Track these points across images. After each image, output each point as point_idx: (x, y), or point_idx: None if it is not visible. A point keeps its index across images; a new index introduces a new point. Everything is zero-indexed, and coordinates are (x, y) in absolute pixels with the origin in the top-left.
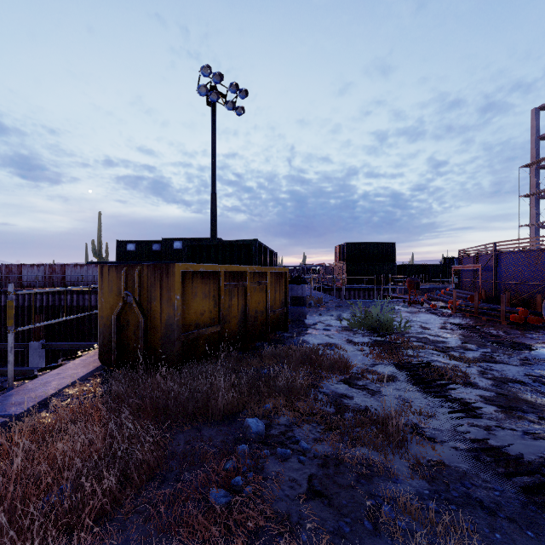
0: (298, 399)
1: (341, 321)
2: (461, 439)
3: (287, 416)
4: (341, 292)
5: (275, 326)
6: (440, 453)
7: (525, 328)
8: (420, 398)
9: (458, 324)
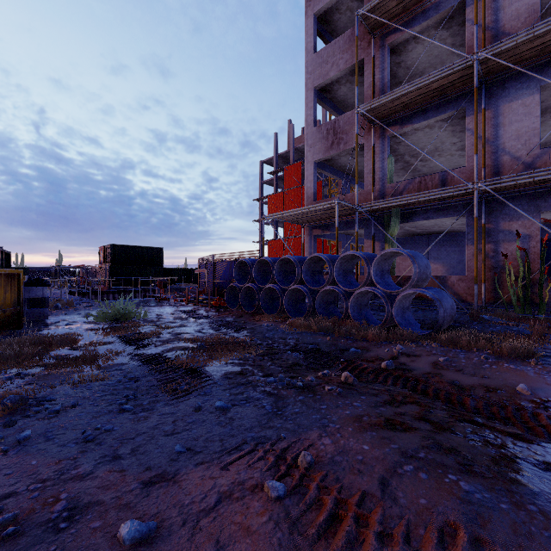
0: (25, 361)
1: (87, 317)
2: (130, 355)
3: (14, 369)
4: (105, 295)
5: (5, 324)
6: (115, 362)
7: (219, 308)
8: (122, 347)
9: (183, 311)
